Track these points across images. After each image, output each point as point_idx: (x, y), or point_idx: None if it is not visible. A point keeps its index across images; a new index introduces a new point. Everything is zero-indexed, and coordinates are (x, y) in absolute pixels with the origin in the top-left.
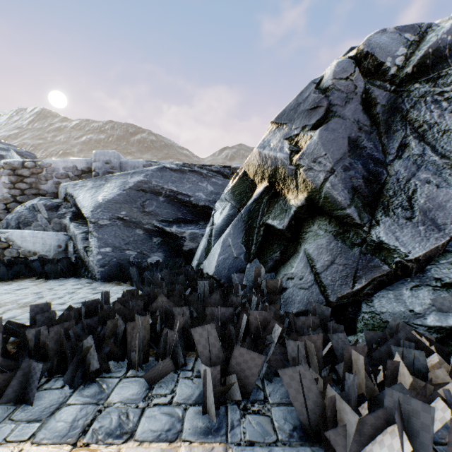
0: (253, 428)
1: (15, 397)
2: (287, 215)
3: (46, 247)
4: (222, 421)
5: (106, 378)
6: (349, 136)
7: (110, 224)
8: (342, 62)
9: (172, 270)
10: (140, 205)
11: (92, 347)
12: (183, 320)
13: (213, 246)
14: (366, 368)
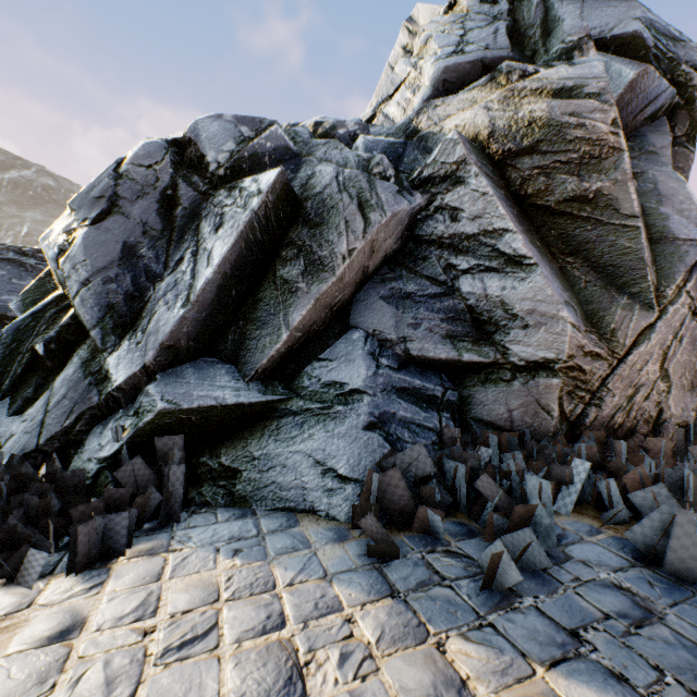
0: None
1: None
2: (47, 336)
3: None
4: None
5: None
6: (127, 241)
7: None
8: (151, 144)
9: None
10: None
11: None
12: None
13: None
14: None
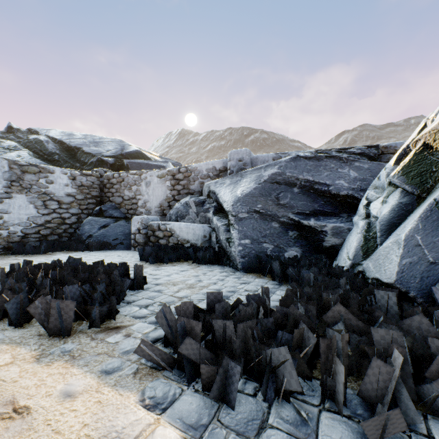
0: None
1: (218, 394)
2: None
3: (196, 237)
4: None
5: (299, 400)
6: None
7: (248, 217)
8: None
9: (323, 269)
10: (275, 197)
11: (287, 360)
12: (401, 352)
13: (380, 245)
14: None
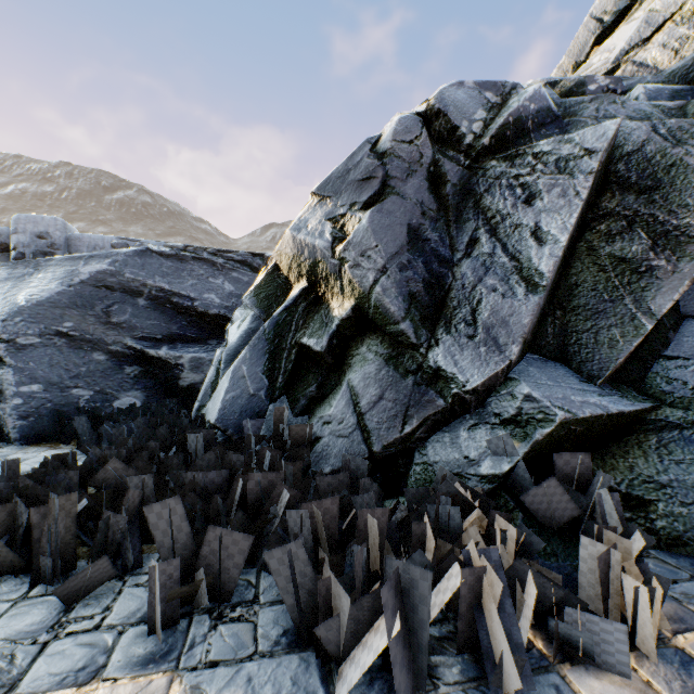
0: (223, 642)
1: None
2: (327, 330)
3: None
4: (178, 640)
5: None
6: (410, 223)
7: (41, 344)
8: (406, 118)
9: (151, 418)
10: (103, 311)
11: None
12: (139, 495)
13: (222, 379)
14: (395, 537)
